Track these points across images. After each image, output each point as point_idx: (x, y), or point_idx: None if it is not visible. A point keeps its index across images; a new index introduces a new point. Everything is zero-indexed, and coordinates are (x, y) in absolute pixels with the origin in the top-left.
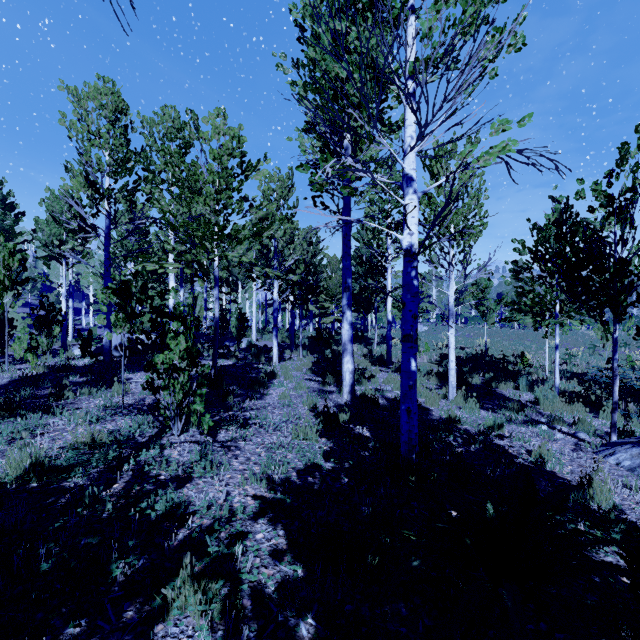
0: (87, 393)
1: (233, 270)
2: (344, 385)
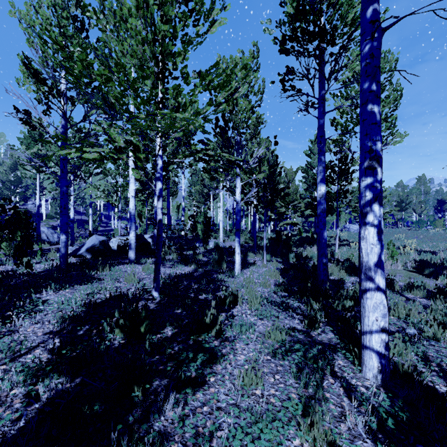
0: None
1: (206, 183)
2: (367, 352)
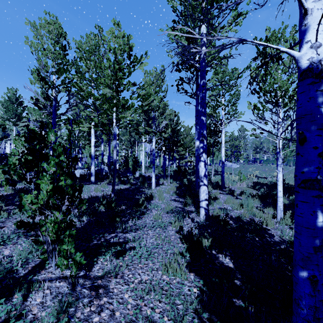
0: (18, 213)
1: (132, 134)
2: (201, 208)
